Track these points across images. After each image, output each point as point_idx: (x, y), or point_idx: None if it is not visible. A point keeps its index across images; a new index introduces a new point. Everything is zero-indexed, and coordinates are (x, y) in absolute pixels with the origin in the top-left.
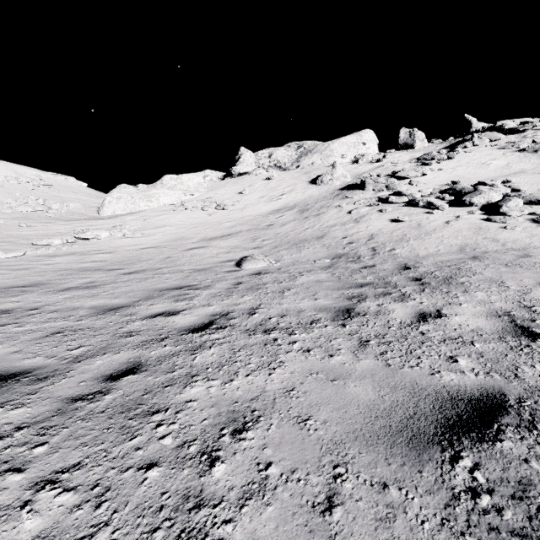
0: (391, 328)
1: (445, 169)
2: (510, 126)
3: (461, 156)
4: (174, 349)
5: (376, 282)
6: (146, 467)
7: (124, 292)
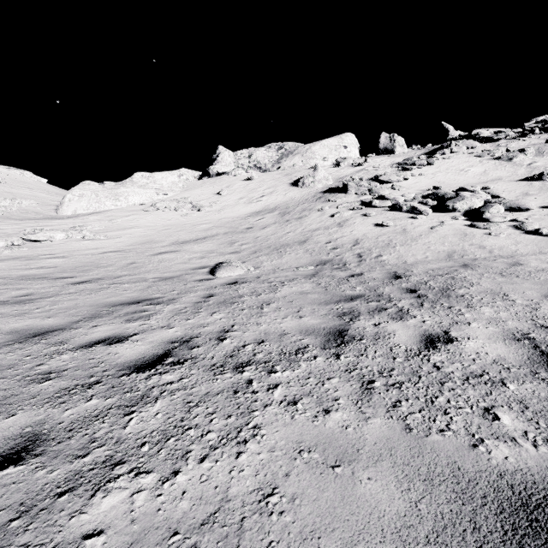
0: (396, 359)
1: (426, 174)
2: (484, 135)
3: (441, 162)
4: (101, 405)
5: (367, 294)
6: None
7: (64, 308)
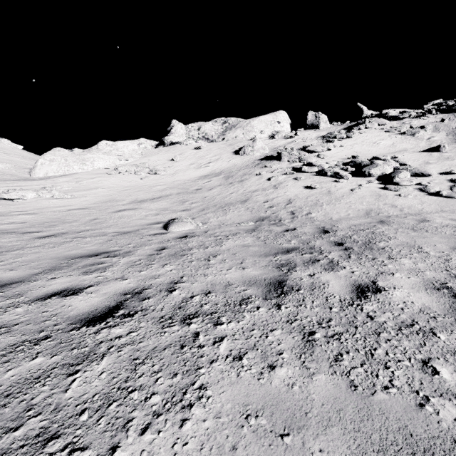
0: (332, 309)
1: (345, 145)
2: (392, 114)
3: (357, 136)
4: (46, 364)
5: (301, 246)
6: None
7: (27, 261)
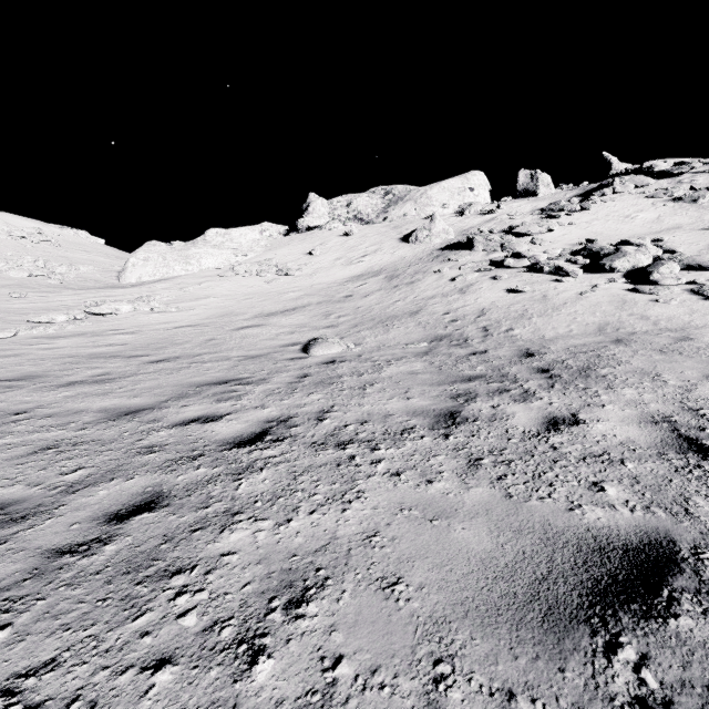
0: (510, 440)
1: (578, 223)
2: (661, 168)
3: (599, 207)
4: (210, 472)
5: (489, 374)
6: (154, 665)
7: (148, 388)
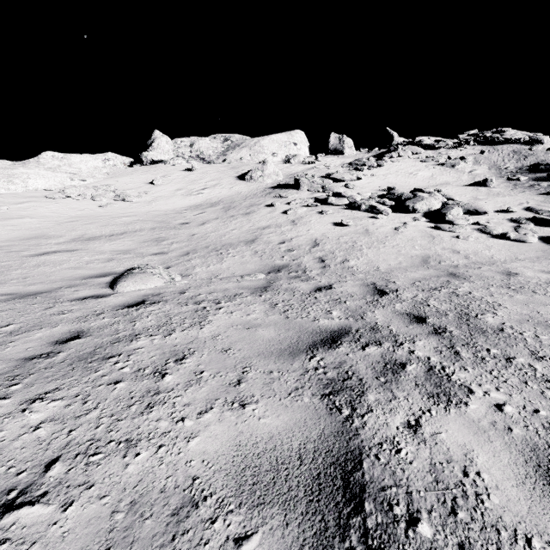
0: None
1: (378, 175)
2: (427, 143)
3: (390, 165)
4: None
5: (354, 325)
6: None
7: None
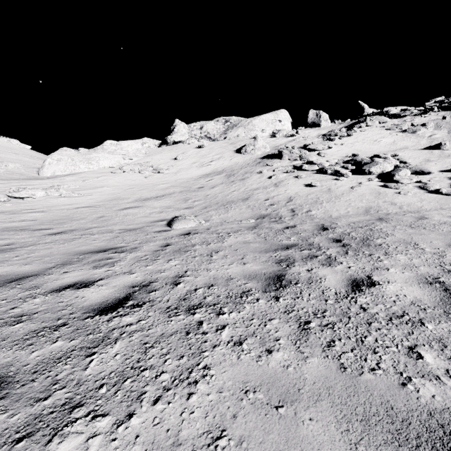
0: (328, 301)
1: (346, 144)
2: (393, 112)
3: (358, 134)
4: (66, 346)
5: (300, 243)
6: None
7: (40, 256)
